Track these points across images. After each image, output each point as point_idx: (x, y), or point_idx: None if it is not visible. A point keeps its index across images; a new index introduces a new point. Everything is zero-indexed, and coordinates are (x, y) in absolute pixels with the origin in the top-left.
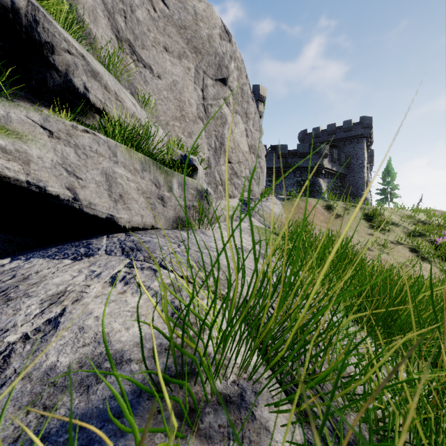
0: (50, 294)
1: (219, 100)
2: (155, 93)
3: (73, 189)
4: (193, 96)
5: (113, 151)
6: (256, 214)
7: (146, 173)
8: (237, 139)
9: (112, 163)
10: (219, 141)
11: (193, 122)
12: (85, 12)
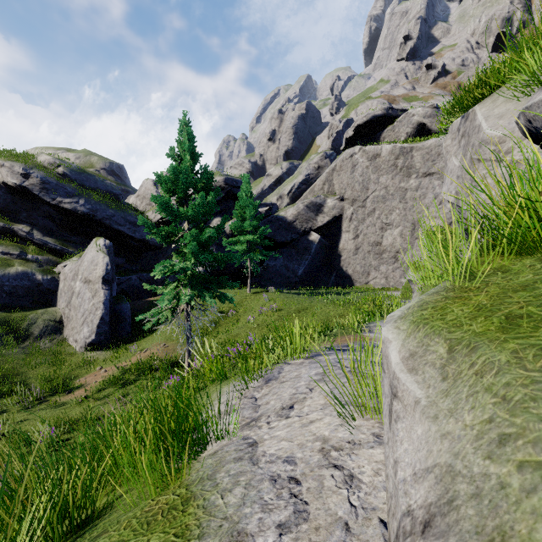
0: None
1: None
2: None
3: None
4: None
5: None
6: None
7: None
8: None
9: None
10: None
11: None
12: None
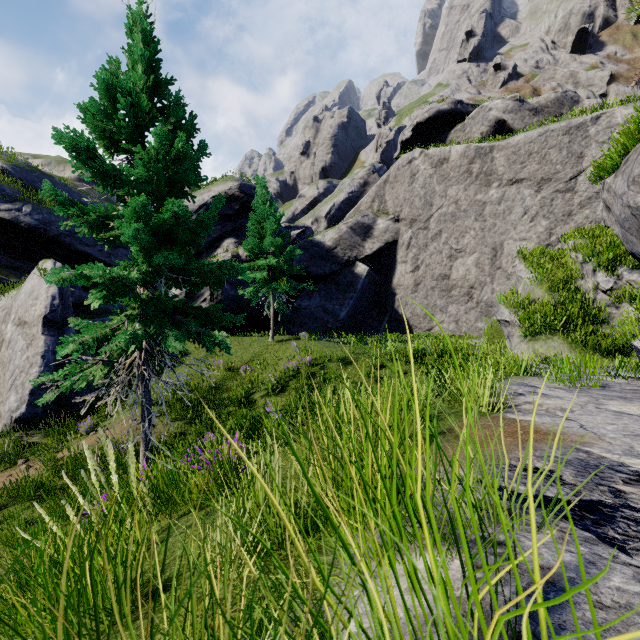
0: None
1: None
2: None
3: None
4: None
5: None
6: None
7: None
8: None
9: None
10: None
11: None
12: None
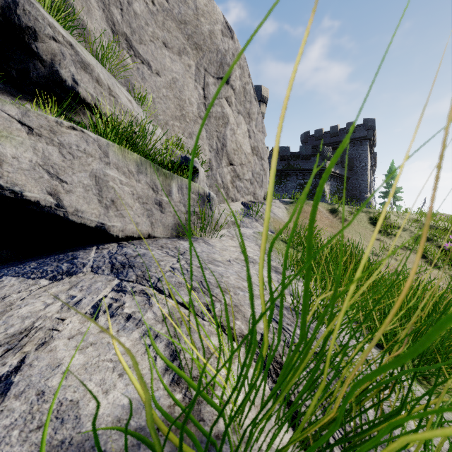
0: (11, 333)
1: (221, 99)
2: (153, 91)
3: (56, 194)
4: (194, 95)
5: (105, 151)
6: (259, 219)
7: (142, 175)
8: (240, 140)
9: (103, 164)
10: (220, 142)
11: (194, 122)
12: (77, 2)
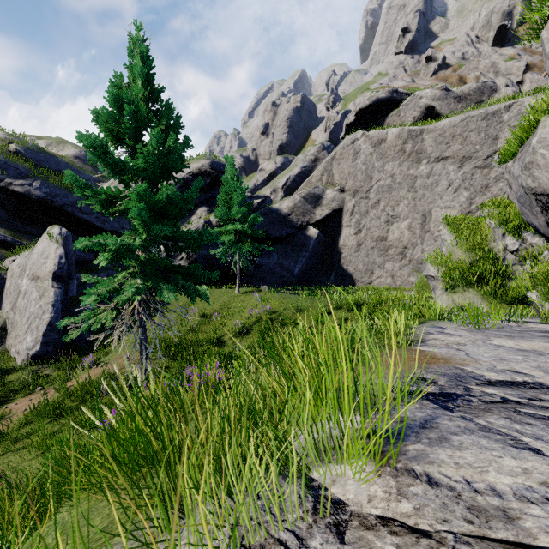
0: None
1: None
2: None
3: None
4: None
5: None
6: None
7: None
8: None
9: None
10: None
11: None
12: None
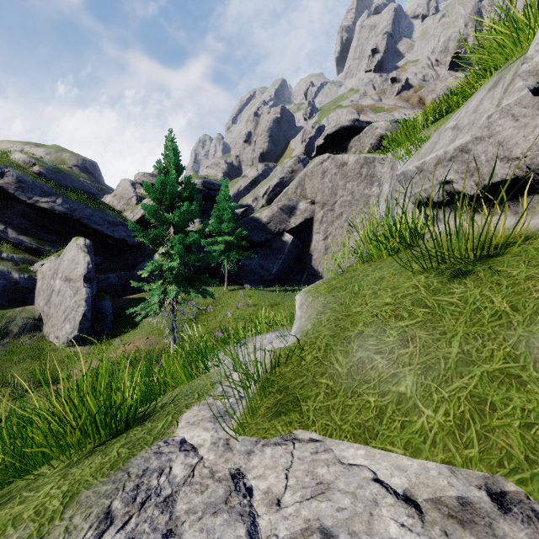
0: None
1: None
2: None
3: None
4: None
5: None
6: None
7: None
8: None
9: None
10: None
11: None
12: None
